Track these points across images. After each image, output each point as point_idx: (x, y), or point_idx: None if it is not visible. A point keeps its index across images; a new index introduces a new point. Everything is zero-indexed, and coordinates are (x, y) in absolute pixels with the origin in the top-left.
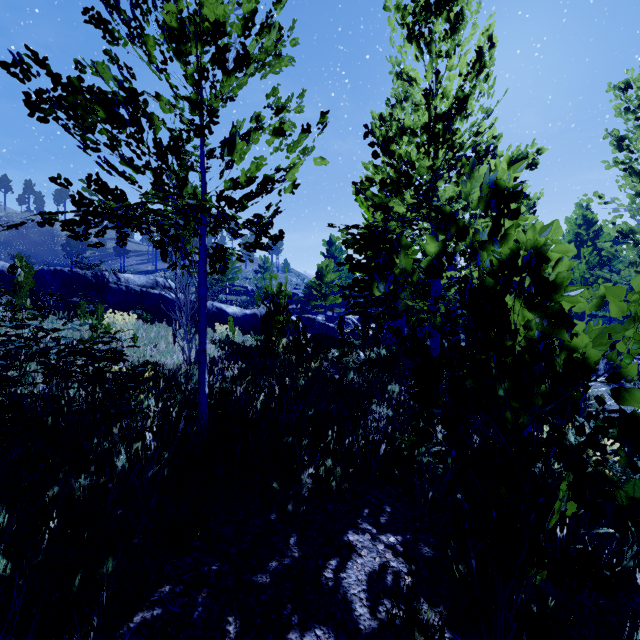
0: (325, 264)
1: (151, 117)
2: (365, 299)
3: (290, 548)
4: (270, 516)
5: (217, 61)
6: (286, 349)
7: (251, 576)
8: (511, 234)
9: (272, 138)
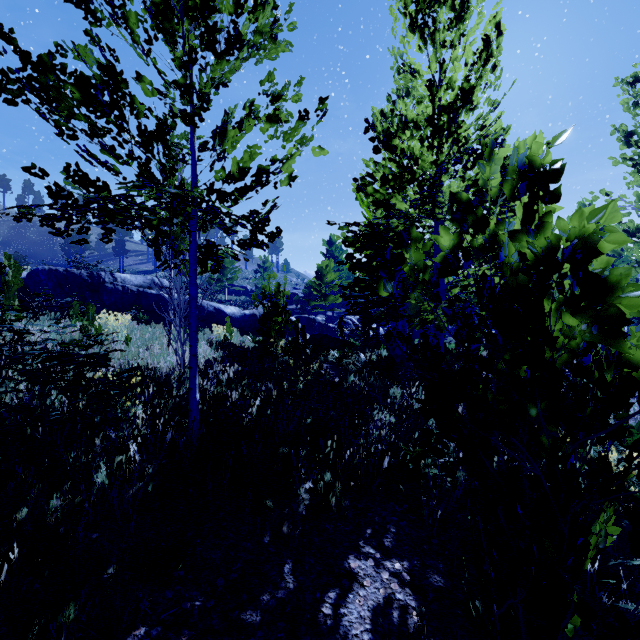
0: (325, 264)
1: (132, 100)
2: (366, 299)
3: (284, 577)
4: (263, 538)
5: (206, 41)
6: (285, 351)
7: (239, 613)
8: (548, 222)
9: (266, 125)
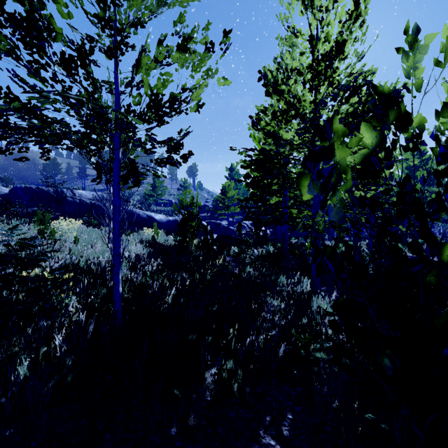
0: (227, 184)
1: (49, 21)
2: (259, 209)
3: None
4: (170, 430)
5: None
6: (197, 247)
7: None
8: None
9: (176, 54)
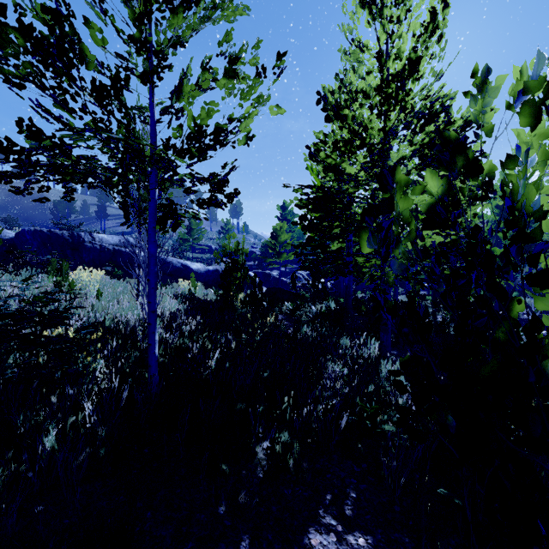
0: (279, 226)
1: (81, 47)
2: (317, 257)
3: None
4: (218, 508)
5: None
6: (243, 303)
7: None
8: None
9: (223, 81)
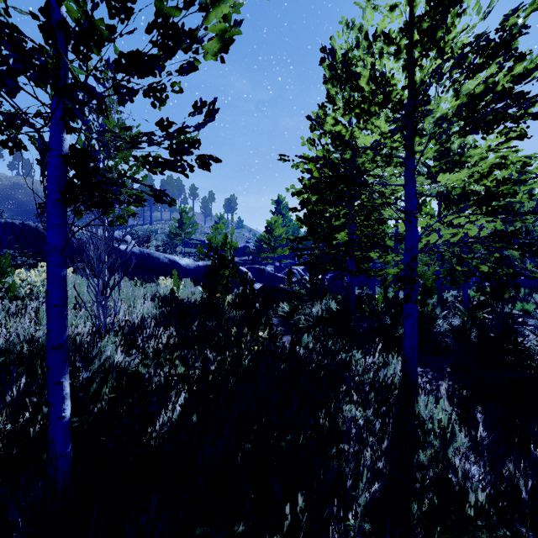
0: (274, 219)
1: None
2: (321, 251)
3: None
4: None
5: None
6: (233, 305)
7: None
8: None
9: None
